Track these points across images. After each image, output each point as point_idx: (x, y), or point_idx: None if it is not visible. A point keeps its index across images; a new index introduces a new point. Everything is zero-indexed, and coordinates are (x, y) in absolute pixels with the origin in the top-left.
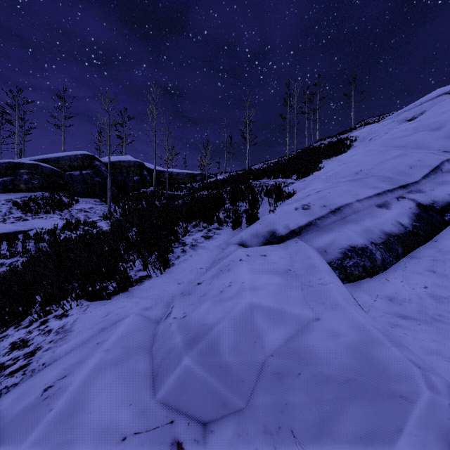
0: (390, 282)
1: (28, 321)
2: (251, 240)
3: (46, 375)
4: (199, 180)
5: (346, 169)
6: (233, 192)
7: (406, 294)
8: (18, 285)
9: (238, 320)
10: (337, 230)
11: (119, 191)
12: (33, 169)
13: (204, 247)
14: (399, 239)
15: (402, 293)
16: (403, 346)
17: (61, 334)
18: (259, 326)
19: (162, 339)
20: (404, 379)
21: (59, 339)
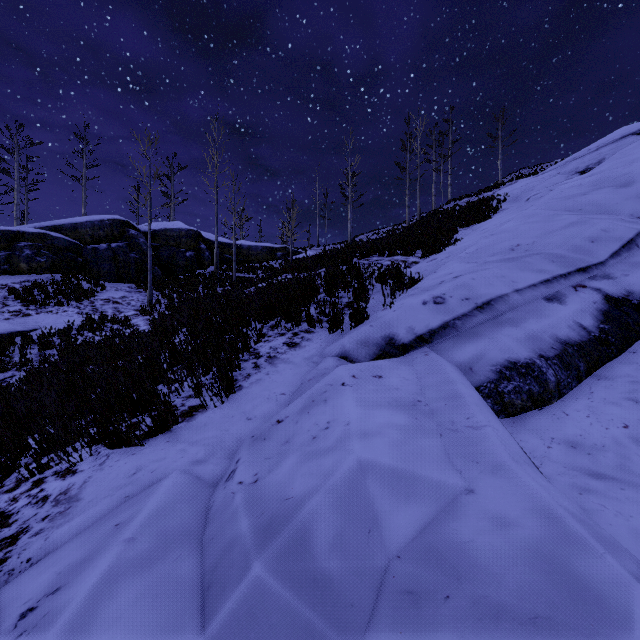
0: (570, 417)
1: (14, 480)
2: (358, 351)
3: (30, 584)
4: (280, 257)
5: (495, 242)
6: (329, 276)
7: (596, 438)
8: (4, 419)
9: (342, 492)
10: (488, 337)
11: (165, 273)
12: (39, 241)
13: (288, 361)
14: (581, 350)
15: (590, 436)
16: (622, 549)
17: (62, 504)
18: (375, 502)
19: (219, 520)
20: (639, 624)
21: (58, 513)
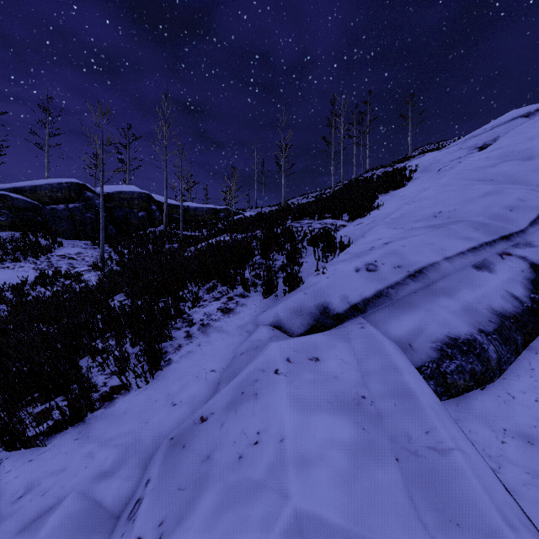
0: (517, 400)
1: None
2: (292, 320)
3: None
4: (223, 217)
5: (418, 209)
6: (264, 239)
7: None
8: None
9: None
10: (423, 308)
11: (119, 231)
12: None
13: (221, 329)
14: (517, 322)
15: None
16: None
17: None
18: None
19: None
20: None
21: None
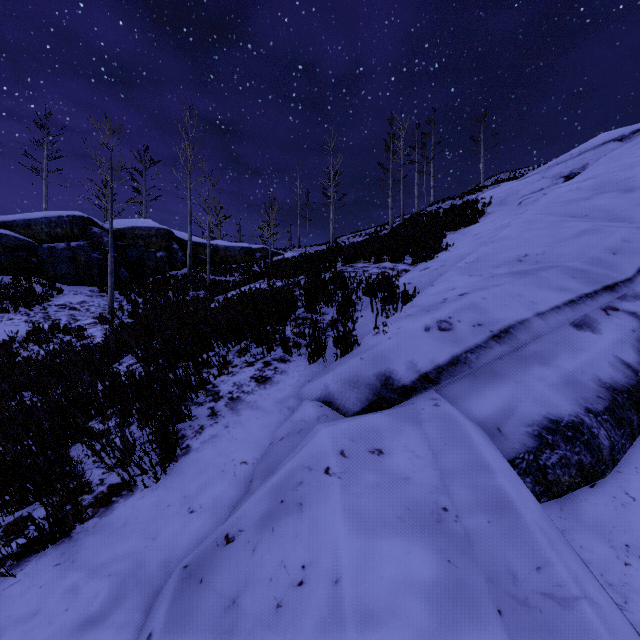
0: (639, 503)
1: None
2: (345, 394)
3: None
4: (259, 258)
5: (498, 251)
6: (310, 288)
7: None
8: None
9: None
10: (513, 379)
11: (133, 275)
12: None
13: (255, 405)
14: (631, 397)
15: None
16: None
17: None
18: None
19: None
20: None
21: None
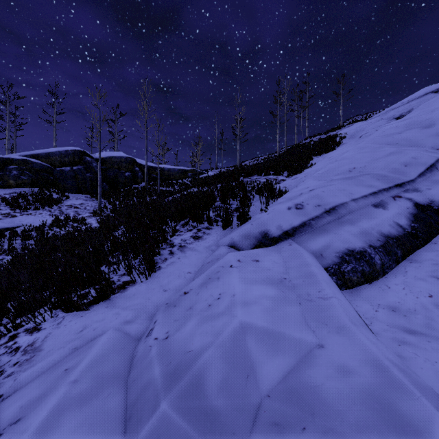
0: (391, 289)
1: None
2: (242, 242)
3: None
4: (190, 176)
5: (338, 166)
6: (223, 189)
7: (410, 304)
8: None
9: (228, 347)
10: (333, 232)
11: (111, 187)
12: (22, 165)
13: (193, 249)
14: (398, 241)
15: (406, 302)
16: (433, 392)
17: (29, 353)
18: (252, 354)
19: (139, 367)
20: None
21: (25, 360)
